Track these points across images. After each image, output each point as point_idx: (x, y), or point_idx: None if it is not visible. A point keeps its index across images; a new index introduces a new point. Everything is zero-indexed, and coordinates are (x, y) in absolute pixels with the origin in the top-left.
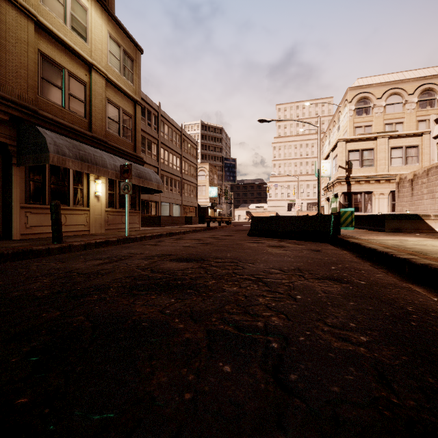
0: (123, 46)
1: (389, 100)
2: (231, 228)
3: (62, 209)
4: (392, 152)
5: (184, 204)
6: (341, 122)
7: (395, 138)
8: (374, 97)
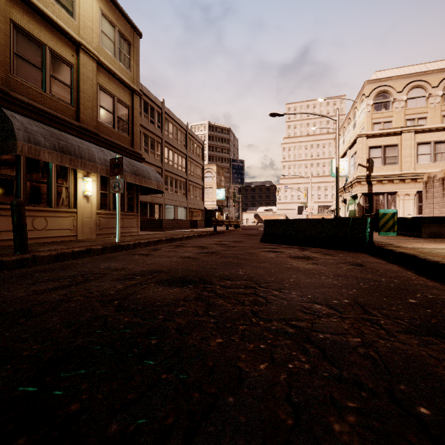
0: (118, 27)
1: (410, 94)
2: (240, 232)
3: (42, 210)
4: (419, 148)
5: (190, 206)
6: (358, 119)
7: (422, 133)
8: (394, 91)
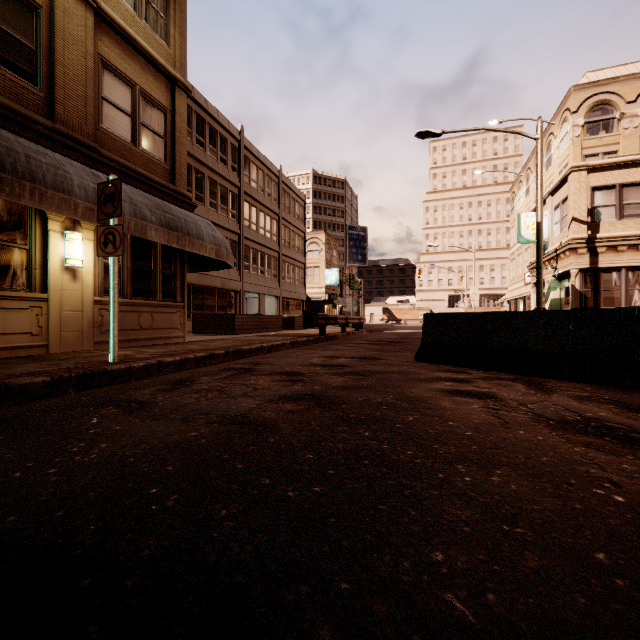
0: None
1: None
2: (365, 336)
3: None
4: None
5: (284, 295)
6: (555, 152)
7: None
8: (622, 100)
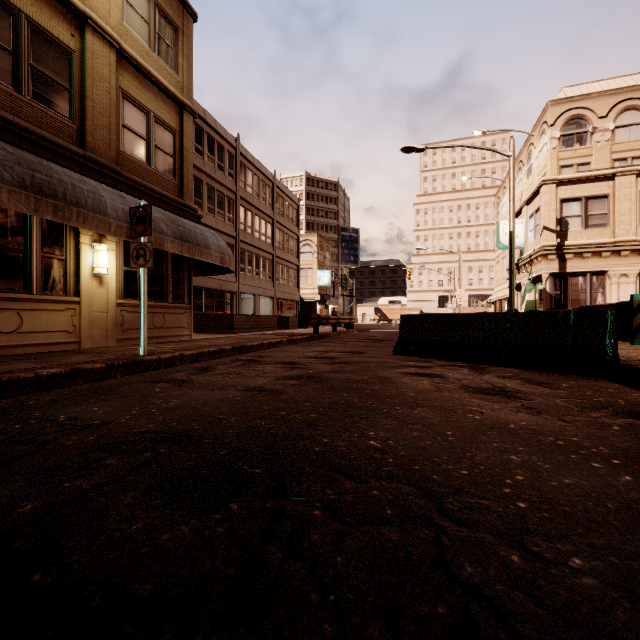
0: None
1: (620, 120)
2: (355, 335)
3: (11, 298)
4: None
5: (278, 296)
6: (535, 161)
7: None
8: (595, 115)
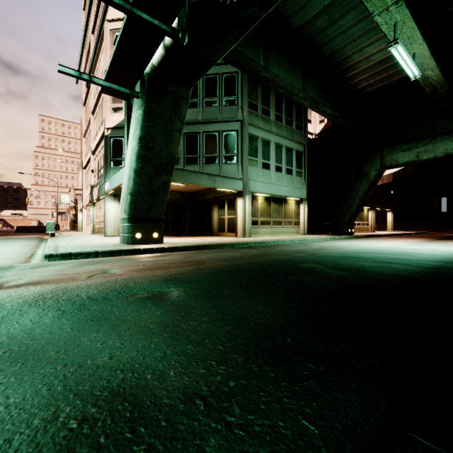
0: None
1: None
2: None
3: None
4: None
5: None
6: None
7: None
8: None
